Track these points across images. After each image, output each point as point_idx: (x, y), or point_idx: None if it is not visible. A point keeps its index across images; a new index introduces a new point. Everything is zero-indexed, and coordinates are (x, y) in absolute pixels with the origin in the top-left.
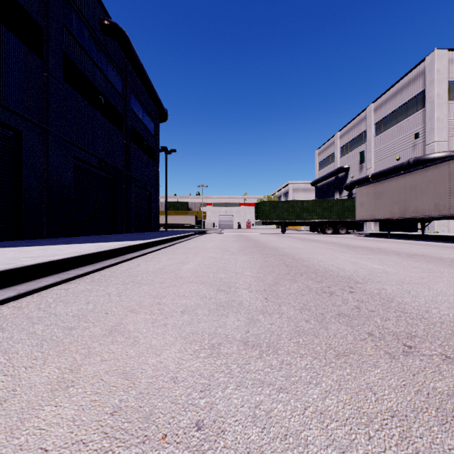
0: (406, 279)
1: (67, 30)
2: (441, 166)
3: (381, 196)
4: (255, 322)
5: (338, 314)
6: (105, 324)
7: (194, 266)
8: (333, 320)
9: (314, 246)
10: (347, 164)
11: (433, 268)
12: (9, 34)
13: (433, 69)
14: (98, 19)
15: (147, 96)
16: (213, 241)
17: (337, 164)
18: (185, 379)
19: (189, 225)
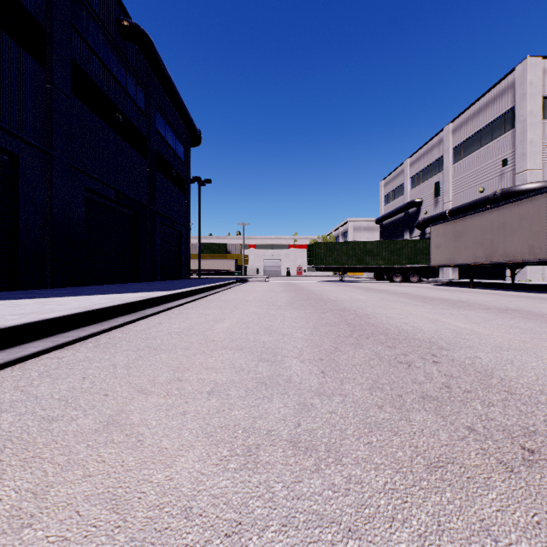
0: (504, 344)
1: (76, 31)
2: (537, 199)
3: (462, 237)
4: (309, 409)
5: (422, 396)
6: (100, 412)
7: (231, 325)
8: (417, 407)
9: (381, 298)
10: (419, 197)
11: (535, 328)
12: (3, 35)
13: (525, 82)
14: (116, 19)
15: (176, 115)
16: (256, 291)
17: (407, 198)
18: (204, 511)
19: (227, 271)
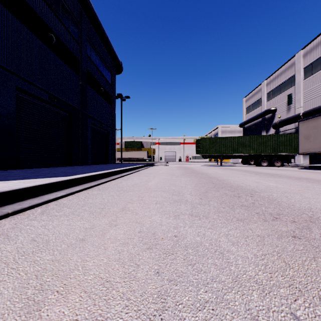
0: None
1: None
2: None
3: None
4: None
5: None
6: None
7: None
8: None
9: (300, 186)
10: (274, 106)
11: None
12: None
13: None
14: None
15: (105, 50)
16: (159, 175)
17: (264, 108)
18: None
19: (142, 158)
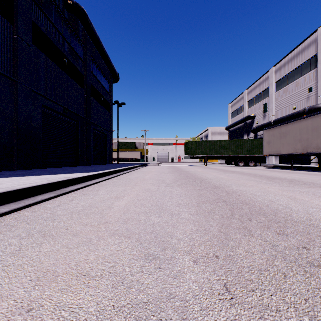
0: None
1: (35, 3)
2: None
3: (285, 136)
4: None
5: None
6: None
7: (128, 202)
8: None
9: (237, 177)
10: (253, 113)
11: None
12: None
13: None
14: None
15: (104, 63)
16: (152, 172)
17: (245, 114)
18: None
19: (135, 159)
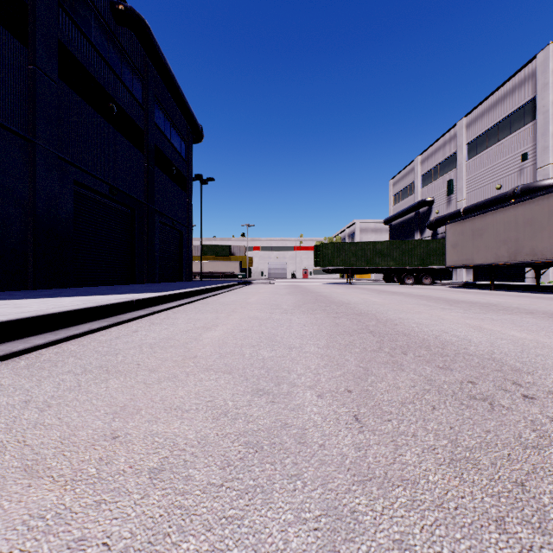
0: None
1: (63, 11)
2: None
3: (481, 235)
4: (350, 532)
5: None
6: None
7: (223, 333)
8: None
9: (399, 300)
10: (430, 196)
11: None
12: None
13: (547, 70)
14: (109, 2)
15: (177, 109)
16: (260, 294)
17: (417, 197)
18: None
19: (231, 273)
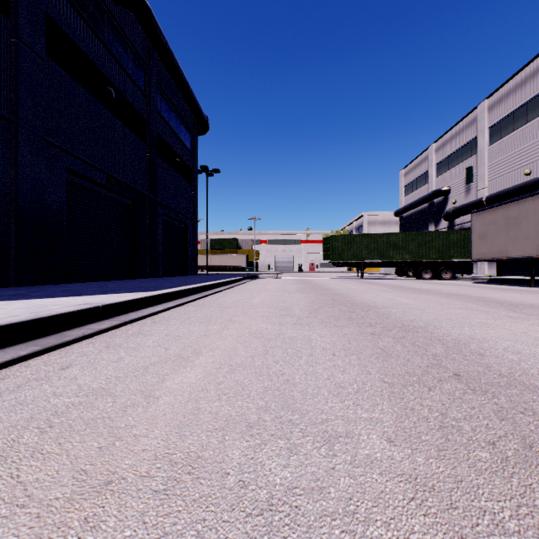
0: None
1: None
2: None
3: (518, 224)
4: None
5: None
6: None
7: (202, 376)
8: None
9: (436, 302)
10: (446, 185)
11: None
12: None
13: None
14: None
15: (182, 99)
16: (266, 291)
17: (431, 187)
18: None
19: (238, 267)
